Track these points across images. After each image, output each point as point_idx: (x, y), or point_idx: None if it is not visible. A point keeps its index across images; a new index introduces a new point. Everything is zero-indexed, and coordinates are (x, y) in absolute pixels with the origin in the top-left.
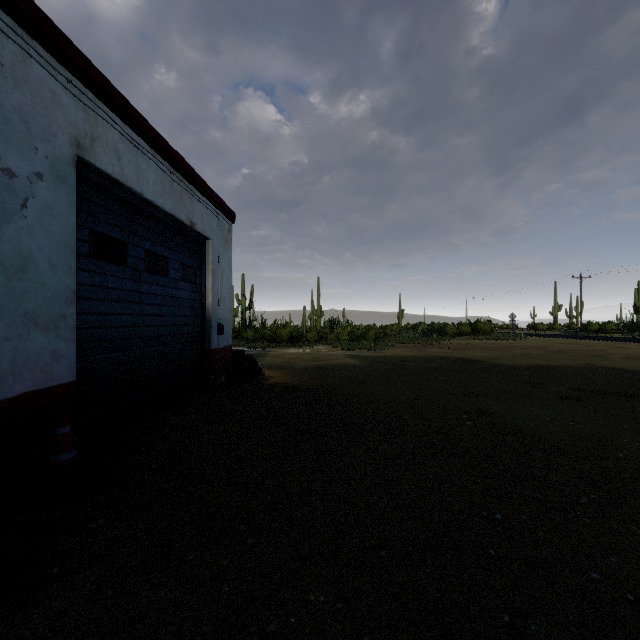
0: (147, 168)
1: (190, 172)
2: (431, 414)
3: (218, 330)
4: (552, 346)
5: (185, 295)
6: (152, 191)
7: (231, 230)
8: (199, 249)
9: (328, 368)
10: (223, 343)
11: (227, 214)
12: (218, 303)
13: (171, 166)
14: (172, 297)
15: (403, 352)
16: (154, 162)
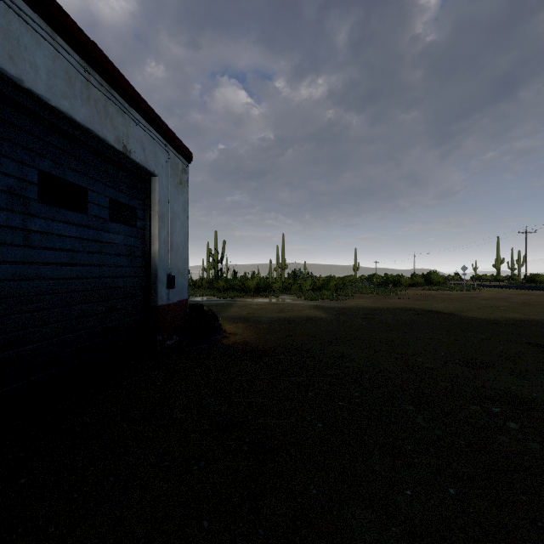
0: (33, 46)
1: (120, 80)
2: (443, 402)
3: (168, 283)
4: (512, 297)
5: (118, 240)
6: (45, 84)
7: (187, 171)
8: (142, 186)
9: (294, 321)
10: (175, 297)
11: (180, 151)
12: (168, 251)
13: (86, 62)
14: (95, 241)
15: (365, 303)
16: (49, 43)
